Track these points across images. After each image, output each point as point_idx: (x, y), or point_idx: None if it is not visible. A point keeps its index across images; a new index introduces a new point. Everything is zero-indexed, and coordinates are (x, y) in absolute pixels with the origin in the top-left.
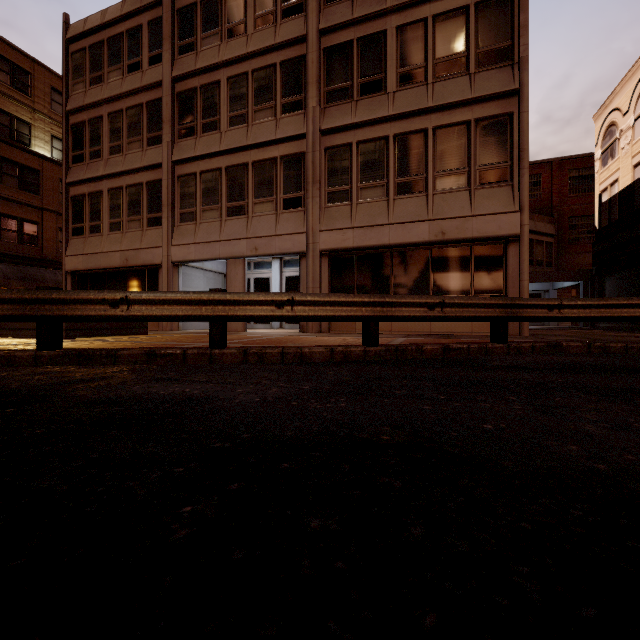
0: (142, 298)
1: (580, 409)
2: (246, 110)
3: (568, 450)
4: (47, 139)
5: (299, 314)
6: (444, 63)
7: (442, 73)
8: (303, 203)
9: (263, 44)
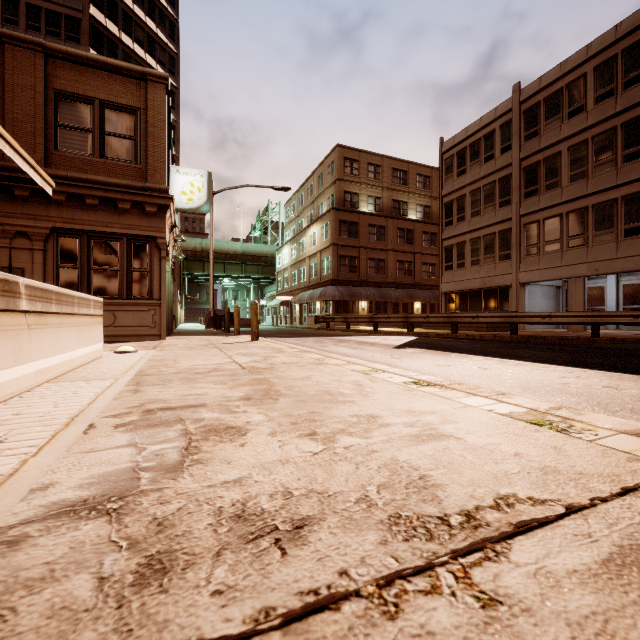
0: (557, 315)
1: None
2: (585, 168)
3: None
4: (414, 208)
5: None
6: None
7: None
8: None
9: (603, 116)
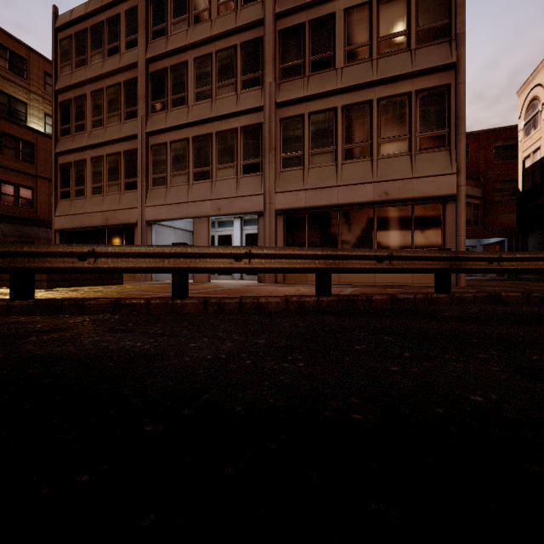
0: (108, 251)
1: None
2: (210, 86)
3: None
4: (41, 116)
5: (256, 266)
6: (387, 41)
7: (385, 50)
8: (261, 168)
9: (225, 28)
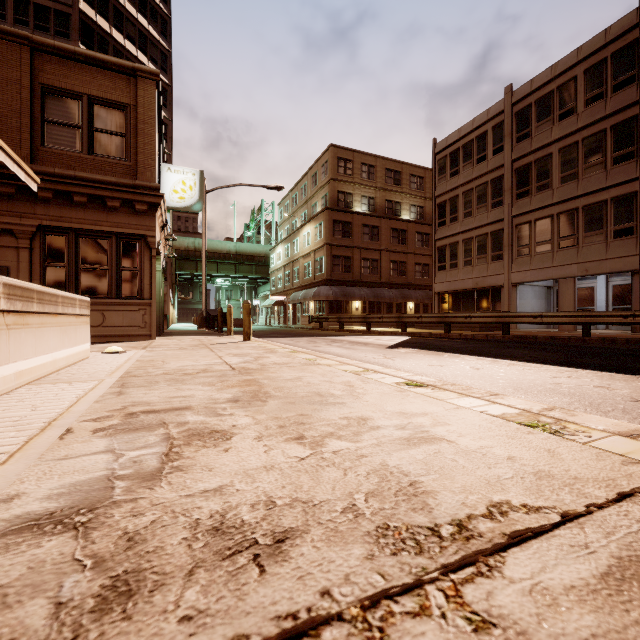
0: (548, 315)
1: None
2: (576, 169)
3: None
4: (408, 208)
5: (638, 321)
6: None
7: None
8: (635, 231)
9: (593, 118)
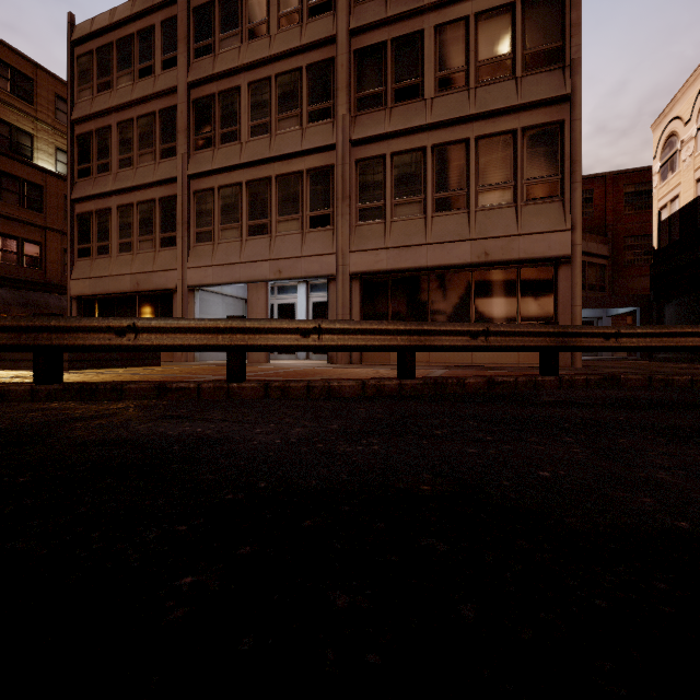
0: (151, 326)
1: (649, 453)
2: (269, 119)
3: (641, 503)
4: (51, 151)
5: (327, 343)
6: (487, 66)
7: (485, 77)
8: (332, 221)
9: (288, 46)
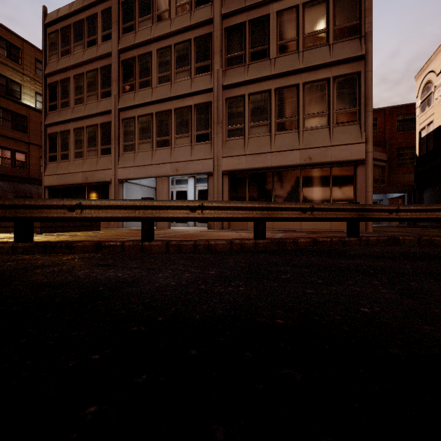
0: (91, 204)
1: (435, 293)
2: (170, 72)
3: None
4: (32, 95)
5: (207, 216)
6: (311, 37)
7: (309, 44)
8: (210, 137)
9: (182, 25)
